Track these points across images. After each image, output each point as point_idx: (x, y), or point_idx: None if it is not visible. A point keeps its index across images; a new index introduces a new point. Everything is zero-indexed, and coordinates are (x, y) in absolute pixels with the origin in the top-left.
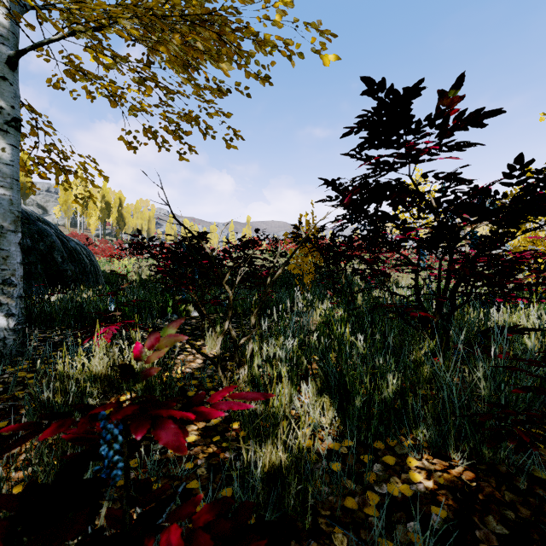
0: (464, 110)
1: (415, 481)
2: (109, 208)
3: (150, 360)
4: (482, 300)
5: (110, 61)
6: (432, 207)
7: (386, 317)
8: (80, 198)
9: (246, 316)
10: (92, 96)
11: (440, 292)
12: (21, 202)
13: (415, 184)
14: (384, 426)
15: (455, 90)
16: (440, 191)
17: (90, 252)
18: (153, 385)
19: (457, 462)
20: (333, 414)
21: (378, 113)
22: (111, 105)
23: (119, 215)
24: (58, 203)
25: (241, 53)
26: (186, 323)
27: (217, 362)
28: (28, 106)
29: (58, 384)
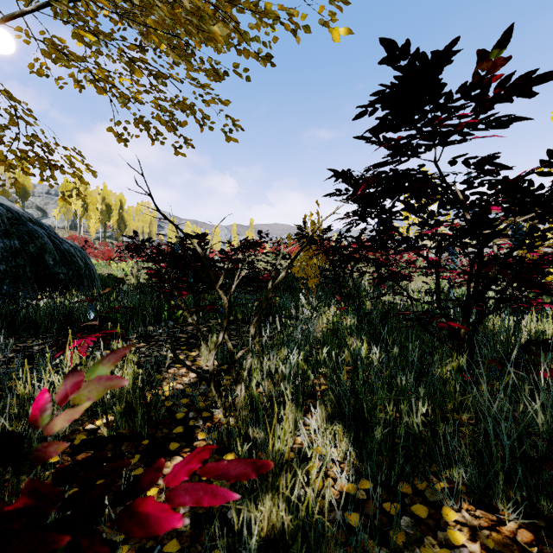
0: (510, 74)
1: (456, 544)
2: (110, 210)
3: (53, 426)
4: (514, 307)
5: (93, 39)
6: (460, 199)
7: (399, 325)
8: (68, 195)
9: (247, 322)
10: (80, 86)
11: (470, 298)
12: (20, 204)
13: (440, 172)
14: (411, 465)
15: (499, 49)
16: (467, 182)
17: (86, 255)
18: (133, 407)
19: (507, 516)
20: (346, 446)
21: (400, 85)
22: (97, 91)
23: (119, 217)
24: (58, 205)
25: (239, 31)
26: (181, 331)
27: (209, 379)
28: (5, 91)
29: (15, 410)
